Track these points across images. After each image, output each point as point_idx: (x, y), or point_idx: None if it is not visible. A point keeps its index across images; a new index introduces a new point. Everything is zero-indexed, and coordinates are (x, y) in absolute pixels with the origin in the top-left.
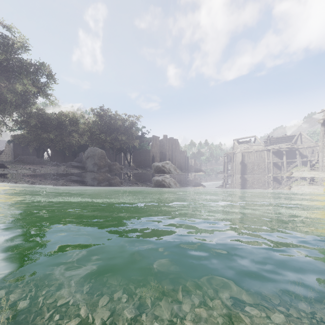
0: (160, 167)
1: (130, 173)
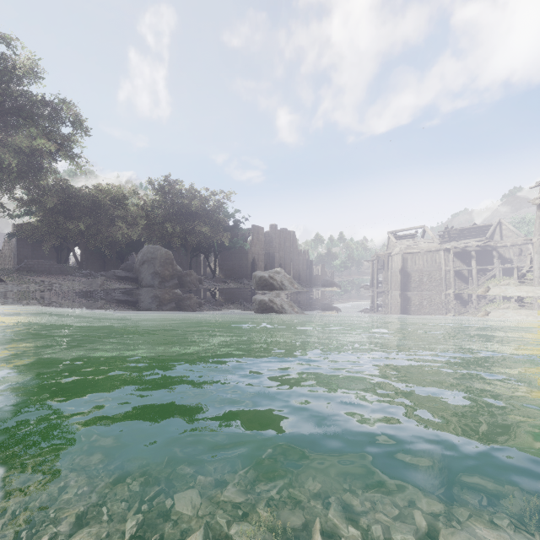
0: (266, 280)
1: (215, 289)
